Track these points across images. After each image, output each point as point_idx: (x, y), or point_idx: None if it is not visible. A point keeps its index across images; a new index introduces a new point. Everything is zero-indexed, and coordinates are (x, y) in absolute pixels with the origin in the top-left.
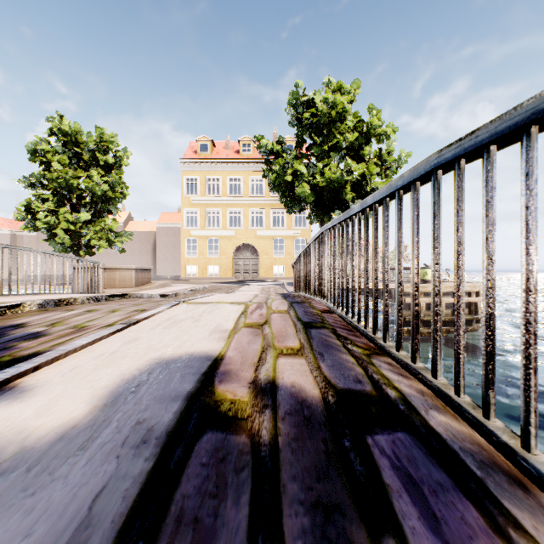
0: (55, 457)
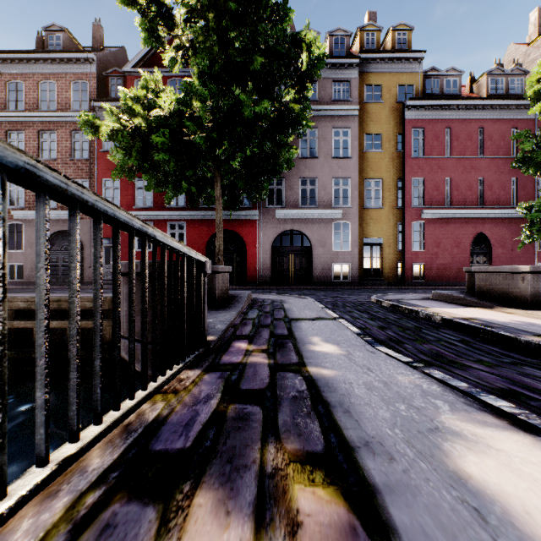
0: (415, 436)
